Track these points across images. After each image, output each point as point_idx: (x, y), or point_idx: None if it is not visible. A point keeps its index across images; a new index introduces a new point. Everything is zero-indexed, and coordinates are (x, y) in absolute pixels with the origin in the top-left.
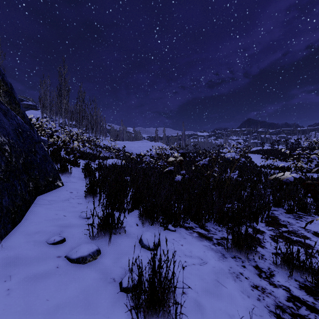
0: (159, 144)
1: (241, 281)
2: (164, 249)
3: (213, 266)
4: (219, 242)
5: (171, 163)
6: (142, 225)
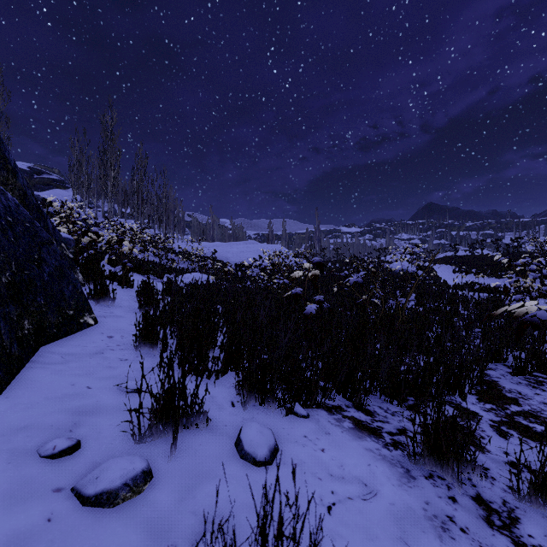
0: (276, 248)
1: (454, 540)
2: (287, 461)
3: (390, 501)
4: (396, 442)
5: (297, 280)
6: (242, 405)
